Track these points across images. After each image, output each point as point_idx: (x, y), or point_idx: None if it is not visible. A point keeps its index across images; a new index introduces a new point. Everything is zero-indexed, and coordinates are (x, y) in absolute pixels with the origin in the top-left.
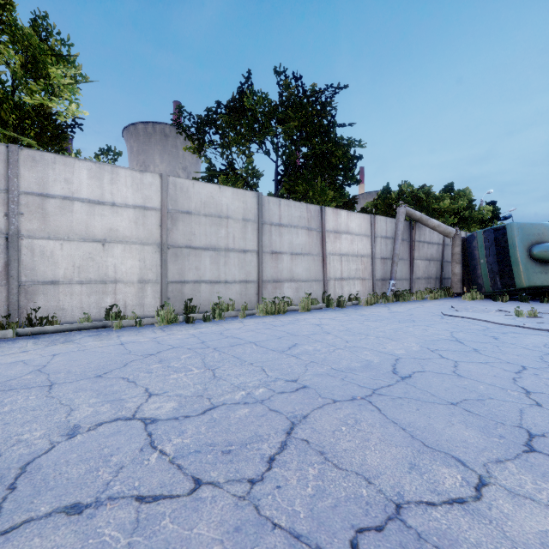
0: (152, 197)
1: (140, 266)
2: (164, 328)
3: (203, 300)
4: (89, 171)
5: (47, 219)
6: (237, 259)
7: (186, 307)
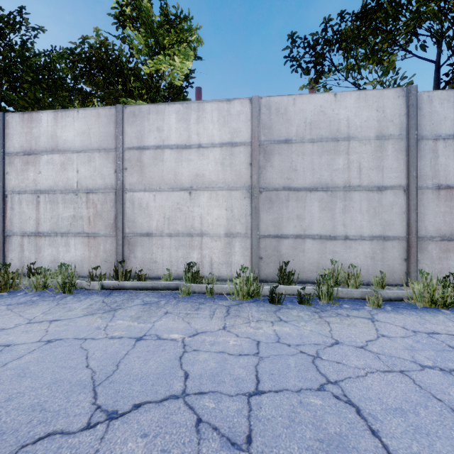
0: (240, 130)
1: (227, 216)
2: (231, 308)
3: (308, 263)
4: (177, 115)
5: (143, 171)
6: (365, 202)
7: (280, 272)
